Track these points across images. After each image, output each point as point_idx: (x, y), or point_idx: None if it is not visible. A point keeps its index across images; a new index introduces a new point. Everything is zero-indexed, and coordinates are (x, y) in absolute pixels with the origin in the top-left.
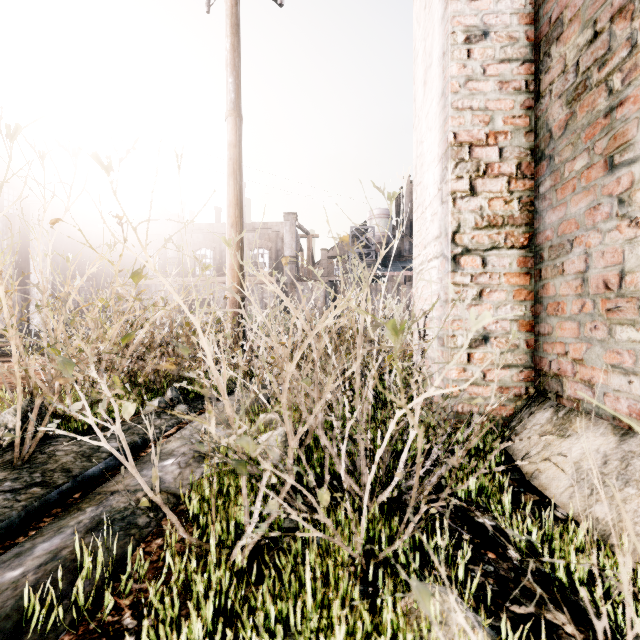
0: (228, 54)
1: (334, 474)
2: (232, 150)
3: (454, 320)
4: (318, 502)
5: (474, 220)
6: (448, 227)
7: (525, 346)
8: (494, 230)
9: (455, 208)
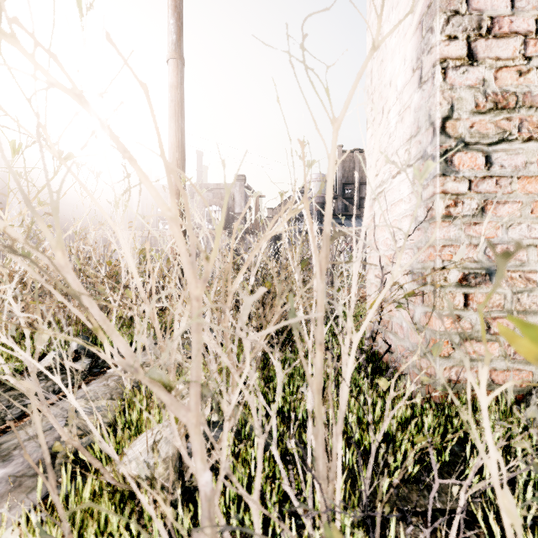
0: None
1: (266, 505)
2: (173, 92)
3: (444, 246)
4: None
5: (474, 100)
6: (435, 111)
7: None
8: (503, 114)
9: (446, 83)
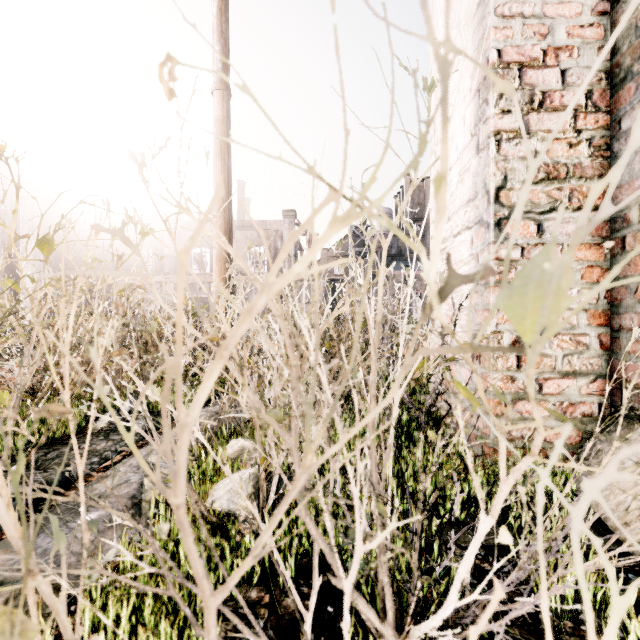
0: (215, 19)
1: None
2: (219, 127)
3: (498, 310)
4: (301, 623)
5: (526, 171)
6: (489, 181)
7: (598, 346)
8: (554, 184)
9: (500, 154)
